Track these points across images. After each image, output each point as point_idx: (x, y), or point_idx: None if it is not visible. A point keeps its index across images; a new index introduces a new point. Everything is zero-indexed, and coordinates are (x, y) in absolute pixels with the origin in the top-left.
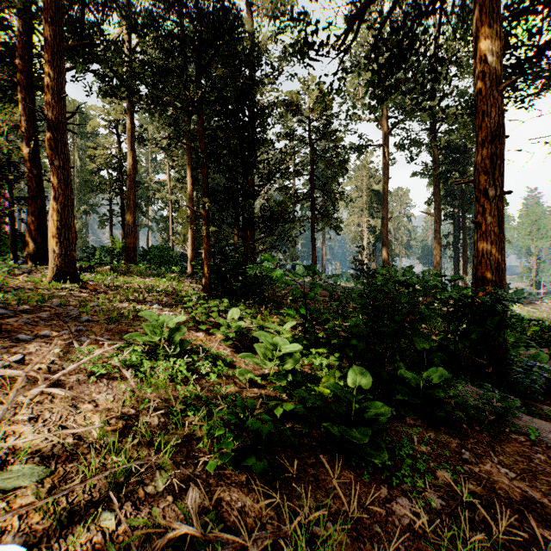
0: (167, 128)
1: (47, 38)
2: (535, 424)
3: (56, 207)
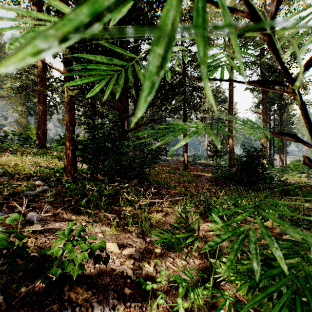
0: None
1: None
2: None
3: None
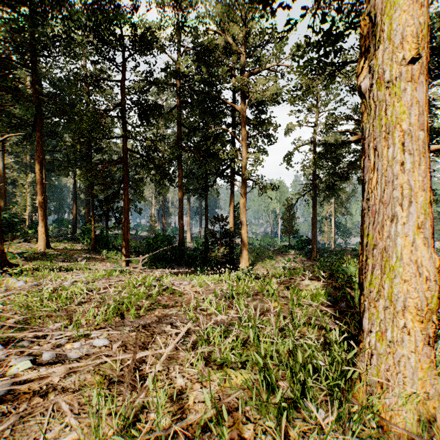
0: None
1: (40, 162)
2: (181, 268)
3: (44, 223)
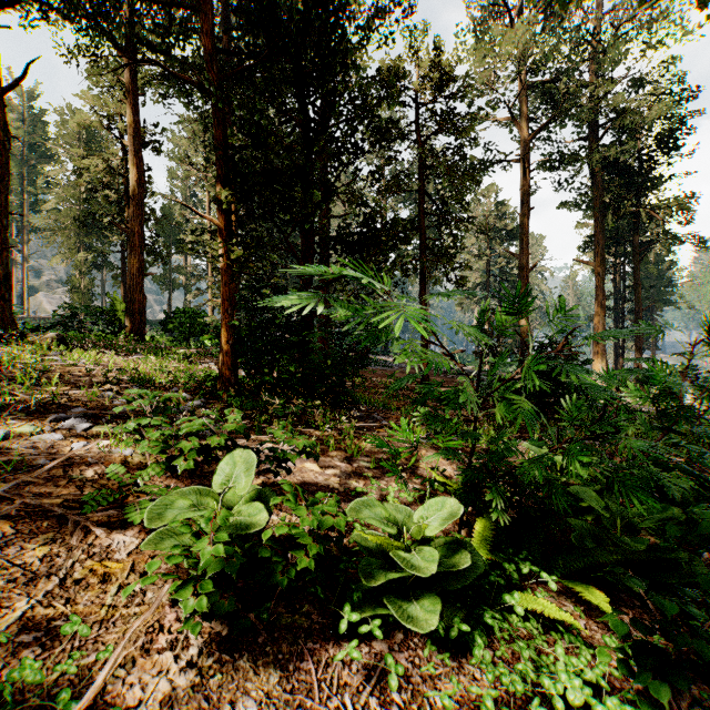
0: (205, 142)
1: None
2: None
3: None
